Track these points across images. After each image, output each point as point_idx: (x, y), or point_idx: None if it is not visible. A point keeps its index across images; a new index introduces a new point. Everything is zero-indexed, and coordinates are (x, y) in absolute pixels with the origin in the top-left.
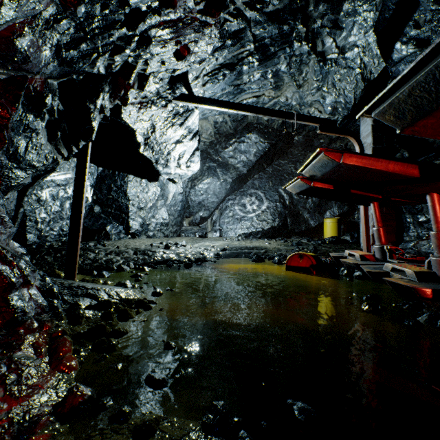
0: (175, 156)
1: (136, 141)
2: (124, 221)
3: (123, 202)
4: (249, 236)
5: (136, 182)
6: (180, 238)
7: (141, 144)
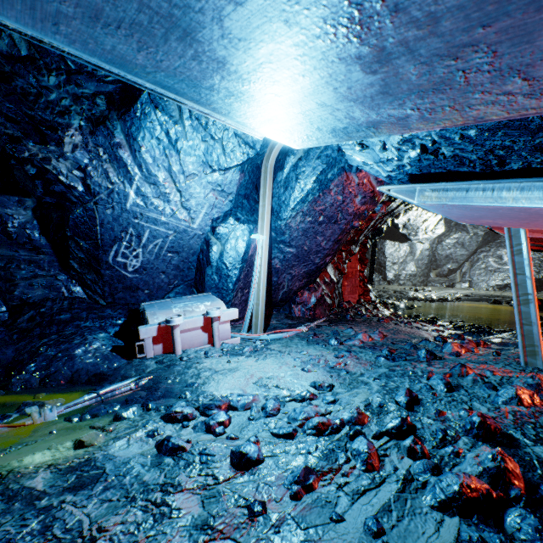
0: (422, 228)
1: (397, 227)
2: (382, 273)
3: (382, 259)
4: (504, 288)
5: (391, 245)
6: (426, 287)
7: (400, 228)
